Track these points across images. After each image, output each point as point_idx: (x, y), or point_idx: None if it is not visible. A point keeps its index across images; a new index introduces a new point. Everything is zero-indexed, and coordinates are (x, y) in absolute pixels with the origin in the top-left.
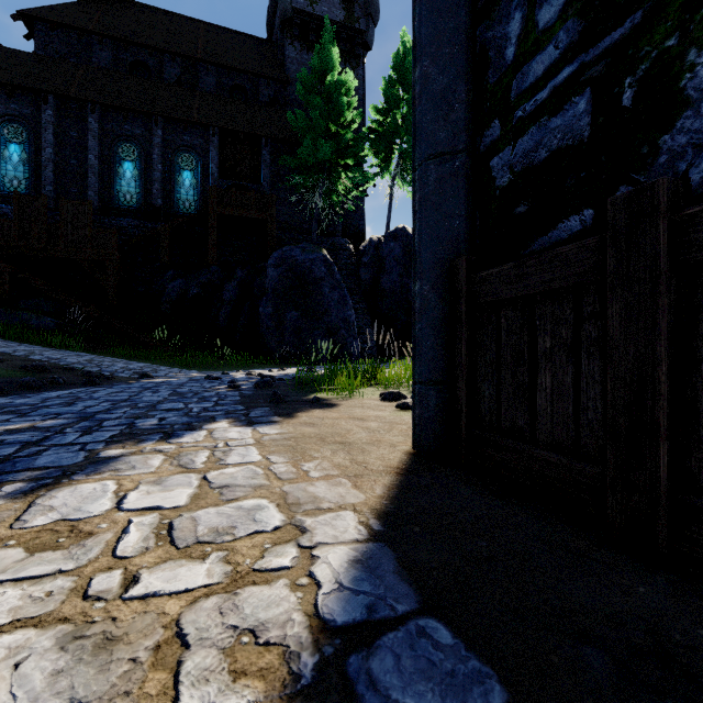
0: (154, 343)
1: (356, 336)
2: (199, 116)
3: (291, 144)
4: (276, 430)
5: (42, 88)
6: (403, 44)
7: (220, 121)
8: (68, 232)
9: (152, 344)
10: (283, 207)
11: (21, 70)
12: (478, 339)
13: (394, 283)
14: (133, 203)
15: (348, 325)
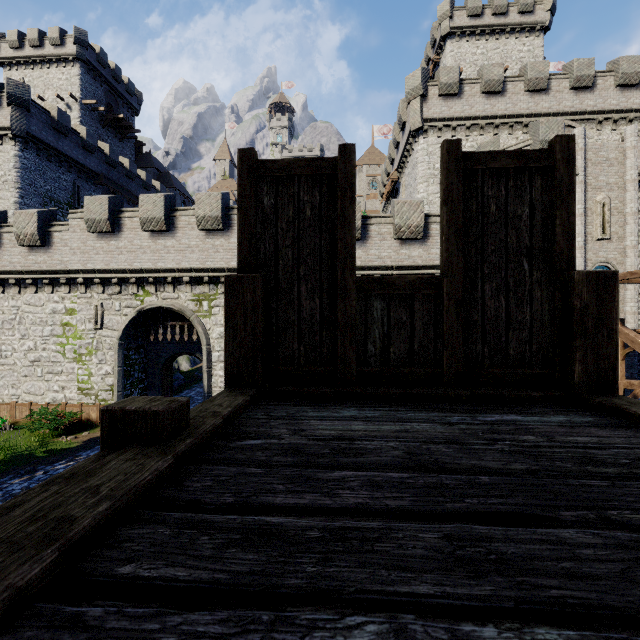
0: None
1: None
2: None
3: None
4: None
5: None
6: None
7: None
8: None
9: None
10: None
11: None
12: None
13: None
14: None
15: None
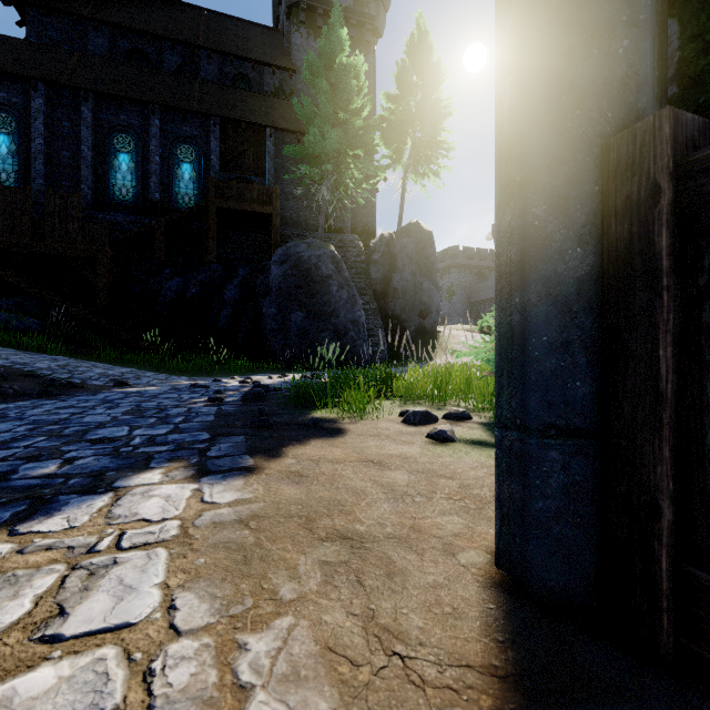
0: (147, 346)
1: (366, 339)
2: (199, 105)
3: (297, 134)
4: (233, 491)
5: (32, 75)
6: (416, 27)
7: (221, 110)
8: (56, 226)
9: (144, 347)
10: (289, 201)
11: (10, 57)
12: (709, 327)
13: (407, 282)
14: (129, 198)
15: (358, 327)
